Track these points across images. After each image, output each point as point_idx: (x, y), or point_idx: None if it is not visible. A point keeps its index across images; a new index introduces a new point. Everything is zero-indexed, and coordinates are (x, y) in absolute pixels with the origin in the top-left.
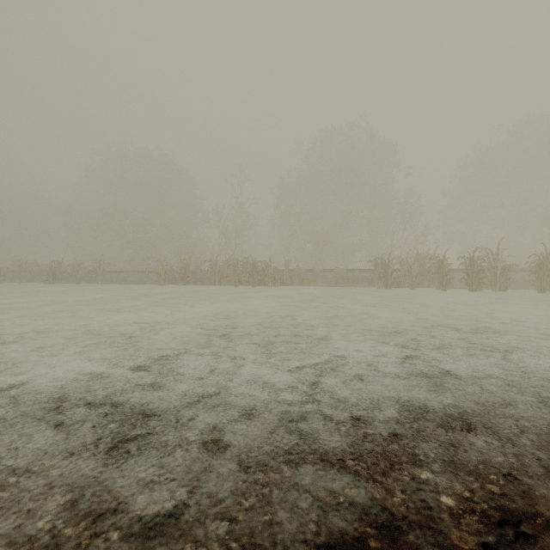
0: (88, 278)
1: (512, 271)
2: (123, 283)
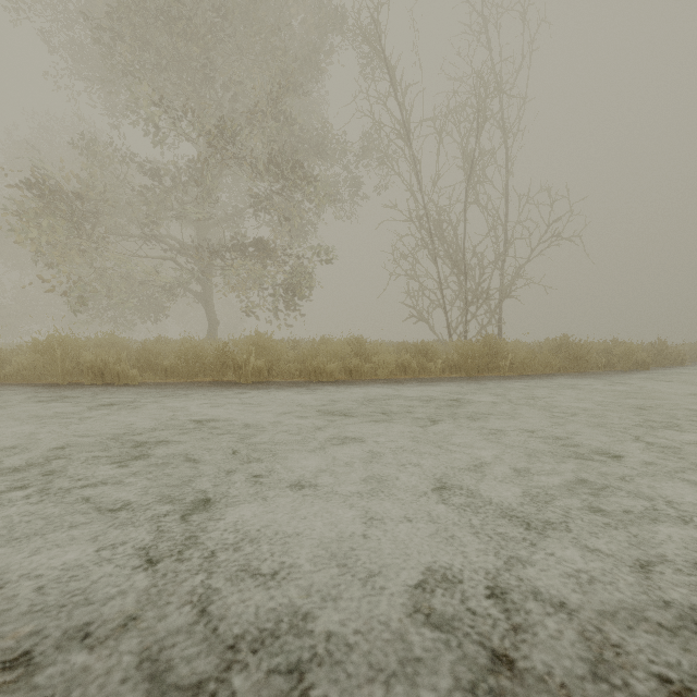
0: None
1: None
2: None
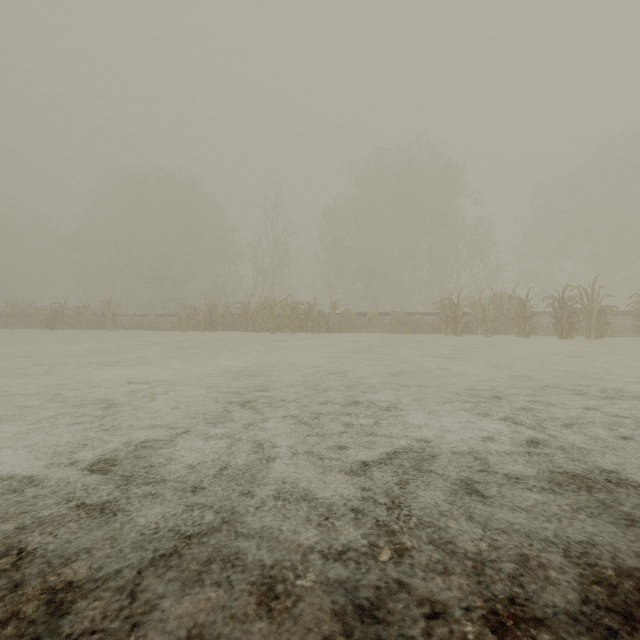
0: (95, 323)
1: (611, 314)
2: (137, 329)
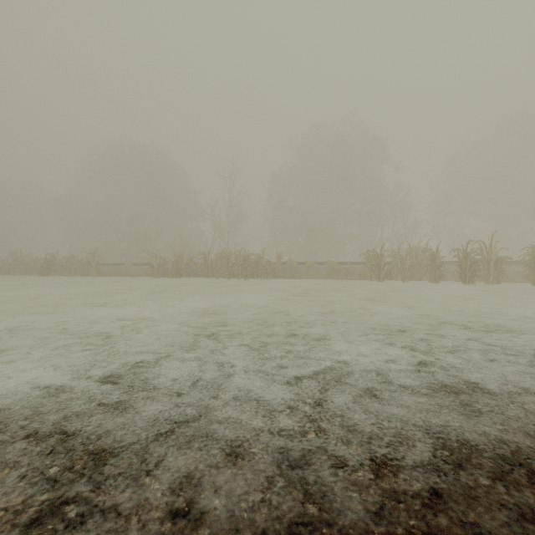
0: (82, 270)
1: (505, 263)
2: (117, 275)
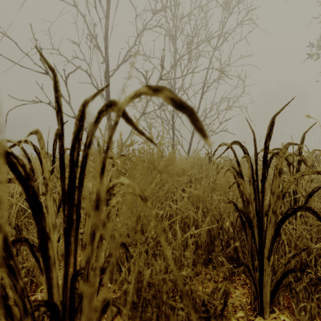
0: None
1: None
2: None
